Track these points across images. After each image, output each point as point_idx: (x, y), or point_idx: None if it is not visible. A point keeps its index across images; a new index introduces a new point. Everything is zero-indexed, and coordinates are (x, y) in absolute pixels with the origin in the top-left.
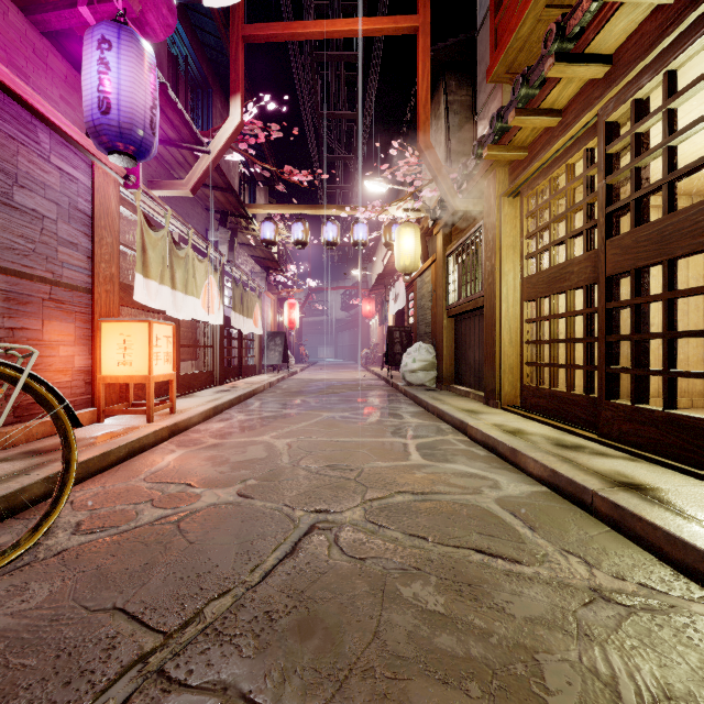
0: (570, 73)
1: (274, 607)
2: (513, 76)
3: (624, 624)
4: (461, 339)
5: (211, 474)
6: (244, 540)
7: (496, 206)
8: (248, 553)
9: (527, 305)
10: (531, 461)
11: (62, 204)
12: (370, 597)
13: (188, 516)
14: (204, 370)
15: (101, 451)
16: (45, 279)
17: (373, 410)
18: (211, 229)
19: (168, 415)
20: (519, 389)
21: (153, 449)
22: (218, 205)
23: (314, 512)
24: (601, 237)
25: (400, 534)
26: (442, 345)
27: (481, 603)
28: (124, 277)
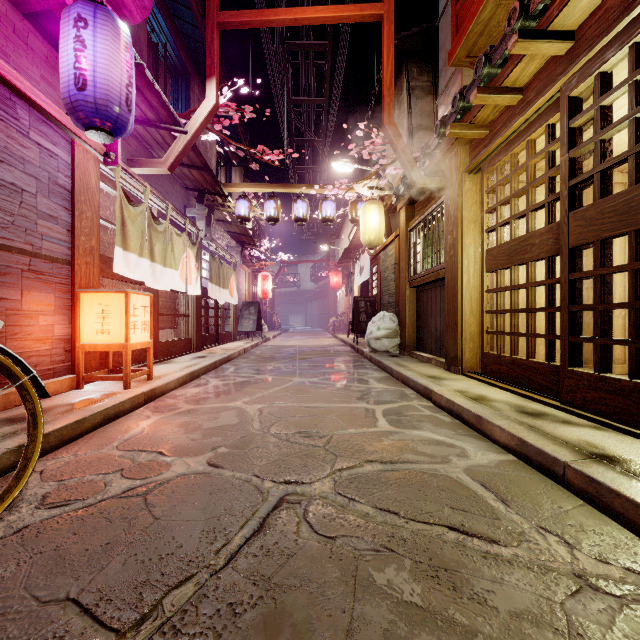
0: (533, 49)
1: (238, 598)
2: (473, 60)
3: (618, 620)
4: (423, 308)
5: (183, 441)
6: (211, 515)
7: (458, 182)
8: (214, 531)
9: (488, 276)
10: (498, 429)
11: (41, 178)
12: (341, 585)
13: (156, 488)
14: (182, 337)
15: (76, 419)
16: (24, 251)
17: (340, 376)
18: (189, 206)
19: (146, 381)
20: (480, 356)
21: (129, 415)
22: (195, 183)
23: (283, 483)
24: (564, 209)
25: (371, 508)
26: (405, 314)
27: (460, 592)
28: (105, 250)
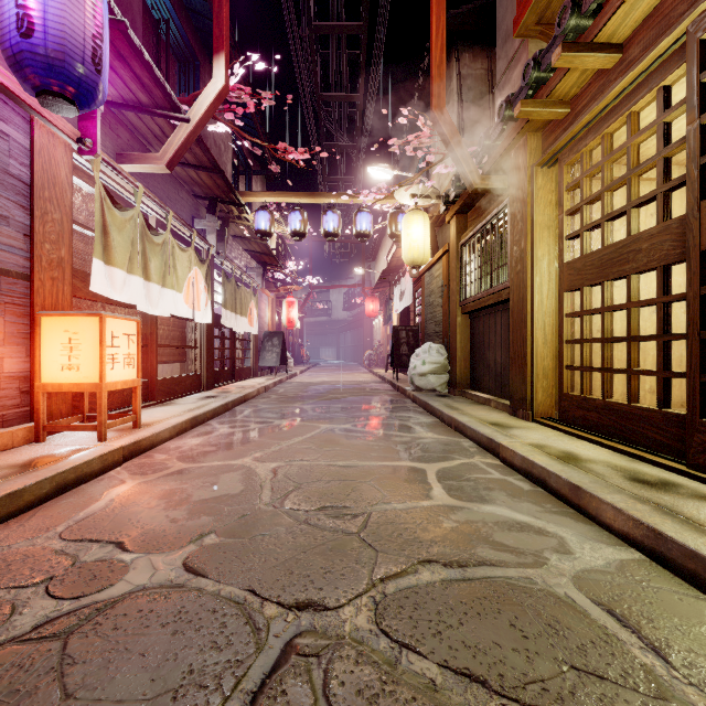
0: None
1: None
2: (544, 28)
3: None
4: (478, 338)
5: (158, 524)
6: (164, 687)
7: (527, 178)
8: None
9: (568, 296)
10: (609, 508)
11: None
12: None
13: (91, 618)
14: (190, 373)
15: (8, 491)
16: None
17: (379, 421)
18: (199, 217)
19: (131, 430)
20: (555, 398)
21: (98, 478)
22: (205, 189)
23: (294, 607)
24: (692, 197)
25: (438, 668)
26: (456, 346)
27: None
28: (84, 265)
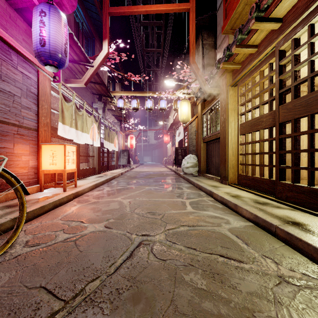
0: (262, 27)
1: (120, 286)
2: (233, 31)
3: (297, 295)
4: (209, 153)
5: (92, 216)
6: (107, 250)
7: (226, 91)
8: (108, 257)
9: (240, 137)
10: (244, 210)
11: (23, 89)
12: (168, 281)
13: (80, 237)
14: (91, 167)
15: (40, 205)
16: (15, 124)
17: (169, 186)
18: (94, 102)
19: (74, 188)
20: (237, 176)
21: (66, 204)
22: (97, 91)
23: (141, 235)
24: (277, 104)
25: (183, 247)
26: (200, 156)
27: (224, 284)
28: (53, 124)
